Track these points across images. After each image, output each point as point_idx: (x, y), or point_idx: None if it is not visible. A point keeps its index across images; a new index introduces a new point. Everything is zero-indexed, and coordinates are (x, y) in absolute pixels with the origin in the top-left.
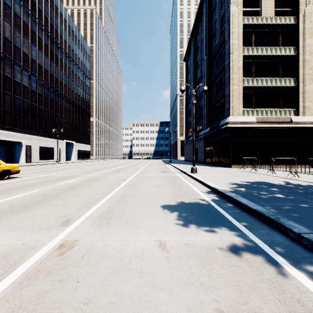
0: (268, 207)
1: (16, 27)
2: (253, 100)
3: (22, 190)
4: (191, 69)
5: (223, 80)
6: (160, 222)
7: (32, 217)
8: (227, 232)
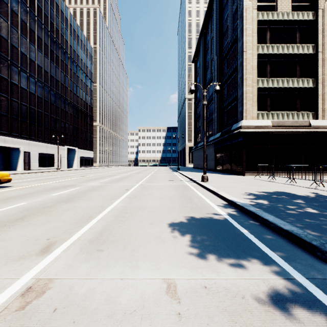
0: (303, 227)
1: (14, 25)
2: (268, 102)
3: (7, 202)
4: (201, 70)
5: (235, 81)
6: (167, 248)
7: (4, 241)
8: (257, 264)
